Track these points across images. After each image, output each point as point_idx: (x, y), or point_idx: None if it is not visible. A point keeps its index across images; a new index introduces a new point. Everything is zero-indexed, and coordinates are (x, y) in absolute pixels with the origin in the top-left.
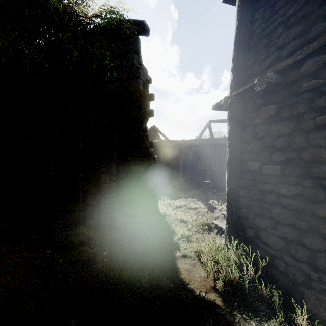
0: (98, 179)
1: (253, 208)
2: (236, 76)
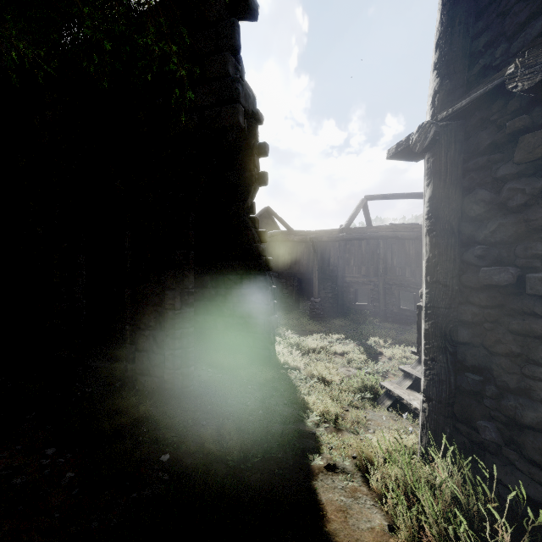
0: (160, 301)
1: (498, 374)
2: (447, 76)
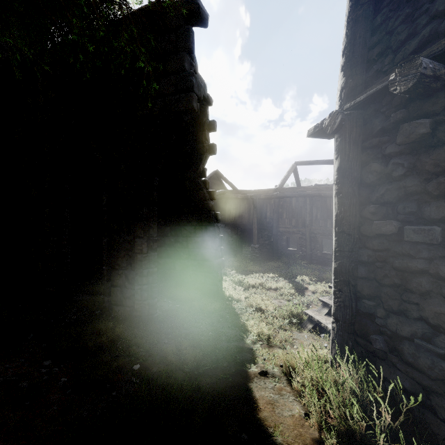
0: (131, 247)
1: (385, 300)
2: (351, 77)
